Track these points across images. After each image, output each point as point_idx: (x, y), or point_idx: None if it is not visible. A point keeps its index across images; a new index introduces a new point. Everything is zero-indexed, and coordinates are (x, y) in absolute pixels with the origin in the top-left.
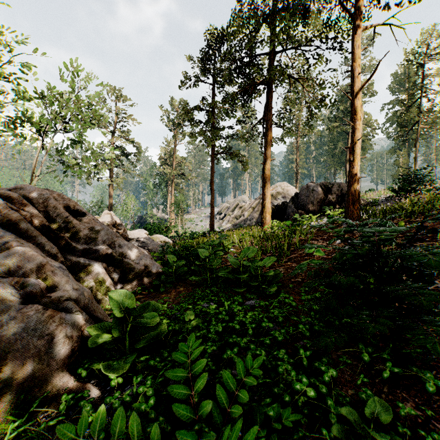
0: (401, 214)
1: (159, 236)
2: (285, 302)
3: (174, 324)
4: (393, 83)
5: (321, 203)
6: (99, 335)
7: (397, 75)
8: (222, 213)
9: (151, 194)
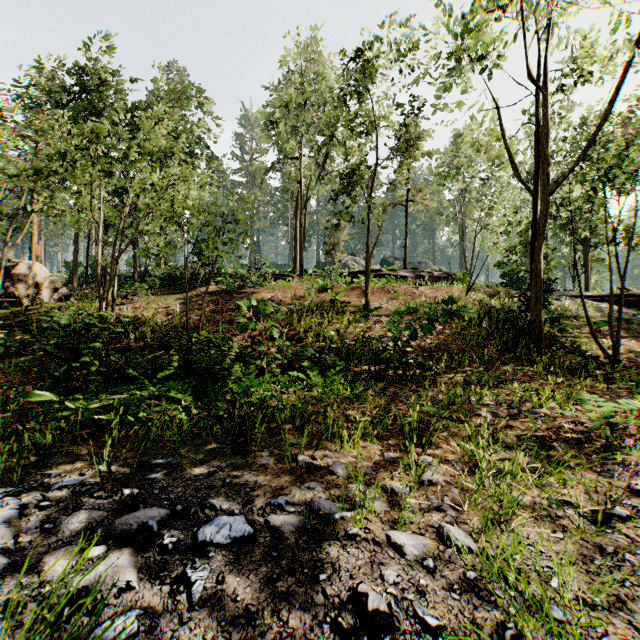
0: None
1: None
2: None
3: None
4: None
5: None
6: None
7: None
8: None
9: None
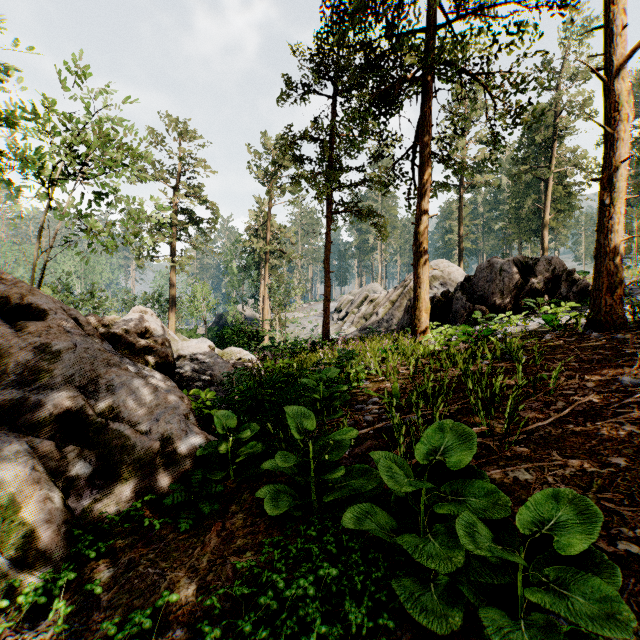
0: None
1: (235, 350)
2: None
3: None
4: None
5: (516, 292)
6: None
7: None
8: (342, 310)
9: (235, 281)
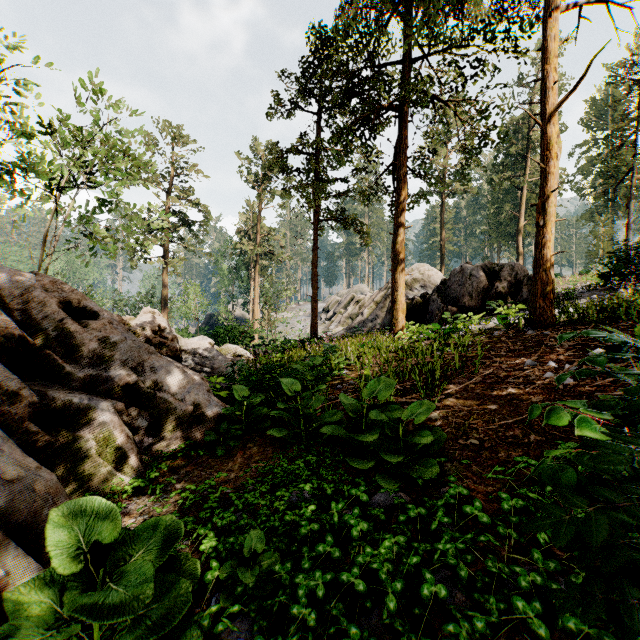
0: (632, 313)
1: (231, 347)
2: (464, 512)
3: (218, 563)
4: (588, 114)
5: (484, 295)
6: (16, 625)
7: (594, 101)
8: (330, 310)
9: (225, 282)
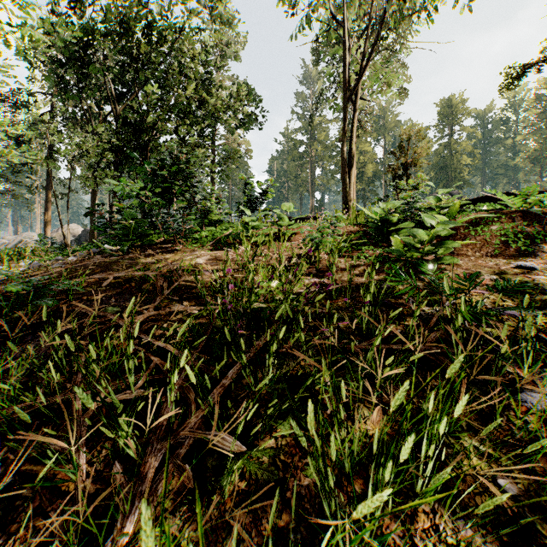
0: None
1: None
2: None
3: None
4: None
5: None
6: None
7: None
8: None
9: None
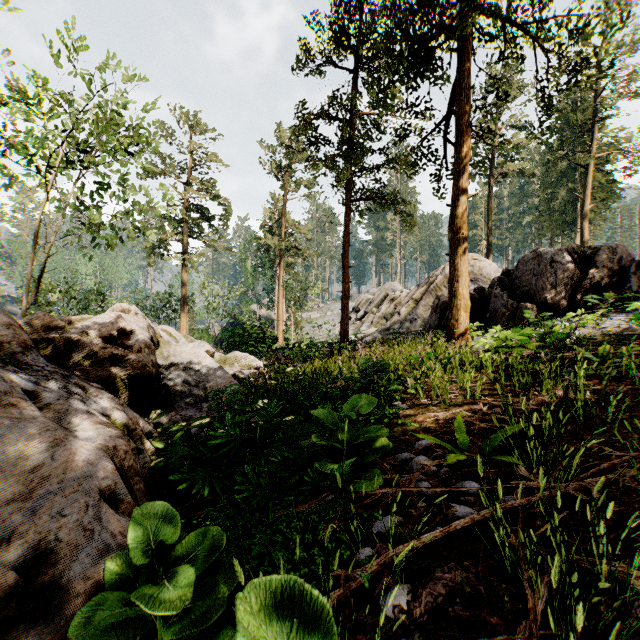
0: None
1: (239, 355)
2: None
3: None
4: None
5: (572, 287)
6: None
7: None
8: (360, 310)
9: (249, 280)
